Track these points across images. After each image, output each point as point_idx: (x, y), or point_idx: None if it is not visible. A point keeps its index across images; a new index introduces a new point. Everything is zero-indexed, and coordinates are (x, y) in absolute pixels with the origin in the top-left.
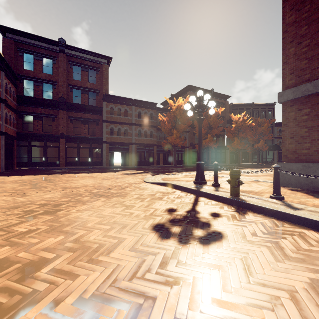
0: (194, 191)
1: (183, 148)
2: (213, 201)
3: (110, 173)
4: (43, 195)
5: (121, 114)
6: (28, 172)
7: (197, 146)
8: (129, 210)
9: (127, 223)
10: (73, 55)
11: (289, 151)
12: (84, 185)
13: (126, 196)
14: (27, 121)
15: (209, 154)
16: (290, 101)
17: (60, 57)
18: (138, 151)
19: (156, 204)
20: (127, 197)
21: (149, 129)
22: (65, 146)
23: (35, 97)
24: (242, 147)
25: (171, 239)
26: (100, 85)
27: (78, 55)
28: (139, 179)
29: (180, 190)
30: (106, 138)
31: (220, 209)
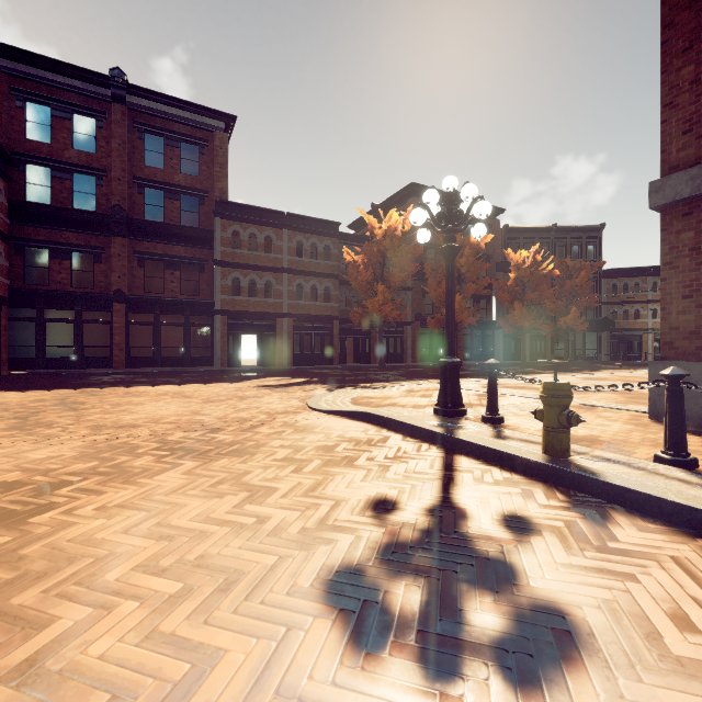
0: (439, 438)
1: (400, 325)
2: (496, 468)
3: (229, 385)
4: (27, 452)
5: (257, 247)
6: (33, 381)
7: (430, 322)
8: (257, 507)
9: (241, 563)
10: (145, 108)
11: (679, 331)
12: (153, 419)
13: (257, 452)
14: (34, 261)
15: (458, 340)
16: (683, 203)
17: (113, 113)
18: (296, 333)
19: (338, 482)
20: (257, 457)
21: (322, 283)
22: (125, 321)
23: (54, 205)
24: (532, 323)
25: (391, 654)
26: (208, 181)
27: (157, 108)
28: (296, 400)
29: (400, 434)
30: (223, 302)
31: (525, 498)
